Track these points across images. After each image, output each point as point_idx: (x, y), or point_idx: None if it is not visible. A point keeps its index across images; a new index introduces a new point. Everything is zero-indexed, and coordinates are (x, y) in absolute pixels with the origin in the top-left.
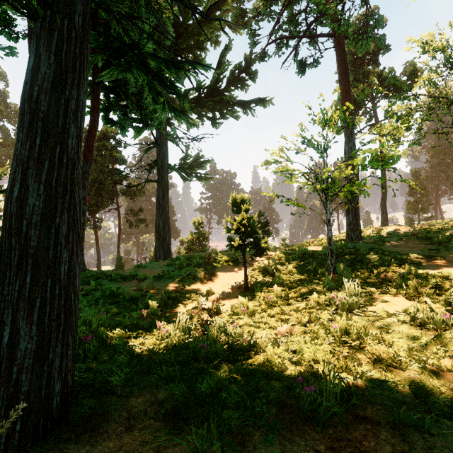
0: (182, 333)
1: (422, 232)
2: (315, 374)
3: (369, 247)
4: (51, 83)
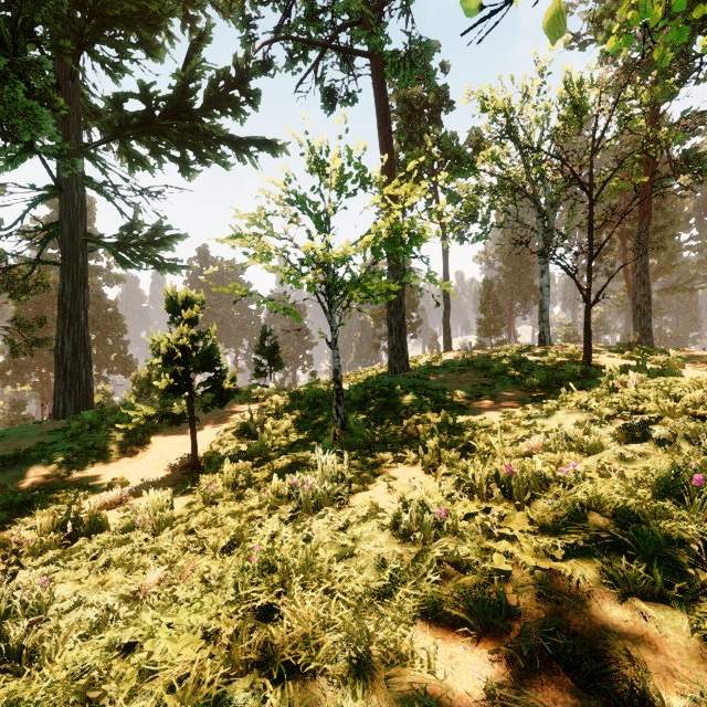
0: None
1: (479, 360)
2: None
3: (411, 383)
4: None
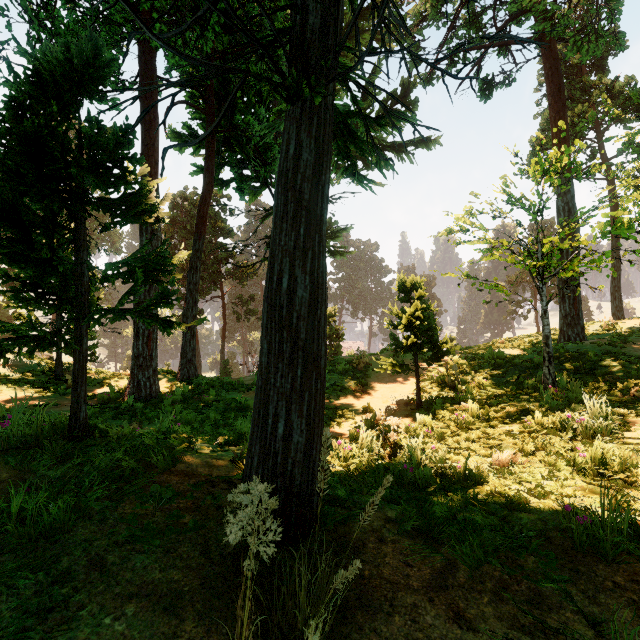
0: (370, 453)
1: None
2: (572, 509)
3: (602, 350)
4: (312, 169)
